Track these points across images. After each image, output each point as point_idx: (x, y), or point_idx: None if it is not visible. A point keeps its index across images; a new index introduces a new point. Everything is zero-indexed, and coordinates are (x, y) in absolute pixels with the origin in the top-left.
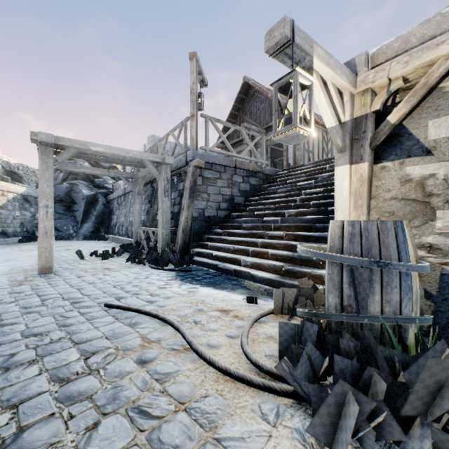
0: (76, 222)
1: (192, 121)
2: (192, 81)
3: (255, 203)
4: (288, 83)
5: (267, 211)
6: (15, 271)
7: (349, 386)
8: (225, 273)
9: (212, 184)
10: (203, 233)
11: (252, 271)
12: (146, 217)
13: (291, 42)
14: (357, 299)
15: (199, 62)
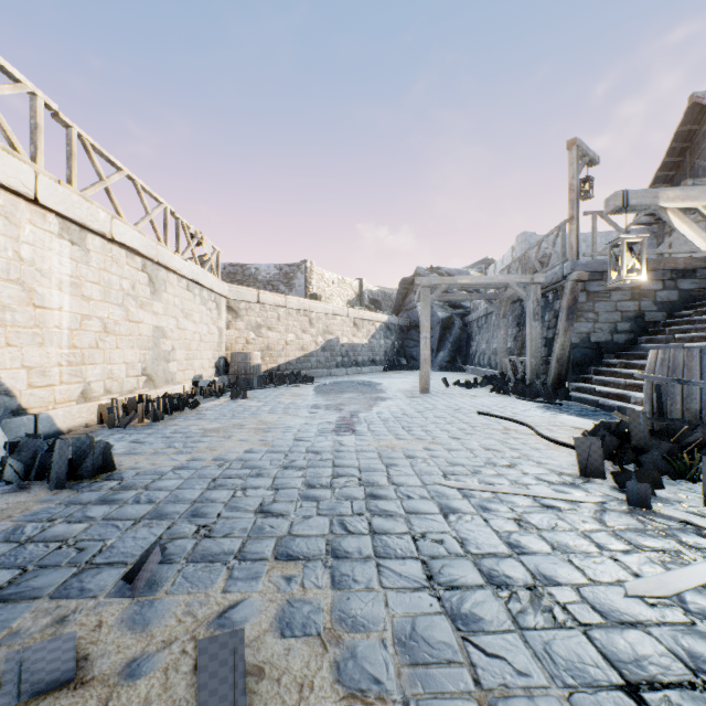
0: (431, 351)
1: (570, 224)
2: (570, 175)
3: (681, 321)
4: (618, 244)
5: (694, 333)
6: (402, 391)
7: (606, 432)
8: (606, 411)
9: (602, 299)
10: (588, 364)
11: (639, 408)
12: (513, 343)
13: (625, 207)
14: (661, 406)
15: (582, 146)
